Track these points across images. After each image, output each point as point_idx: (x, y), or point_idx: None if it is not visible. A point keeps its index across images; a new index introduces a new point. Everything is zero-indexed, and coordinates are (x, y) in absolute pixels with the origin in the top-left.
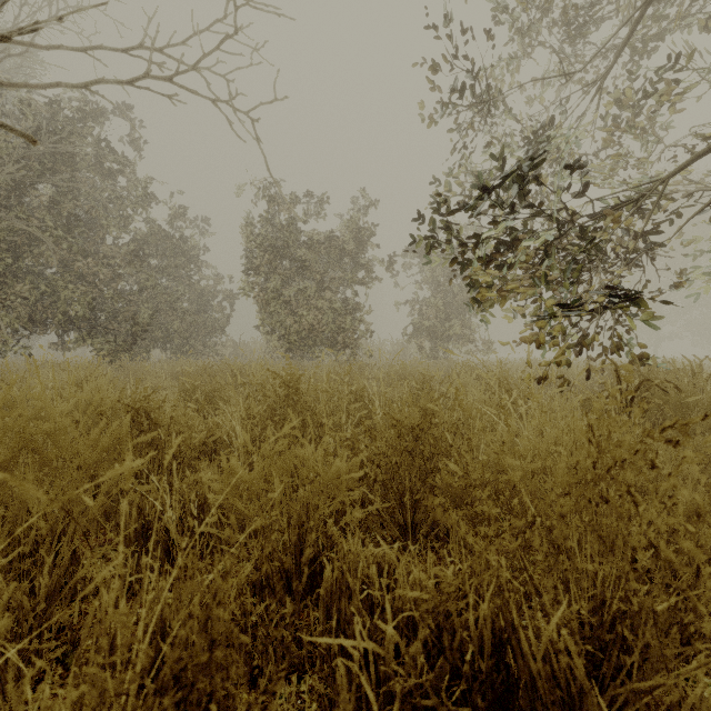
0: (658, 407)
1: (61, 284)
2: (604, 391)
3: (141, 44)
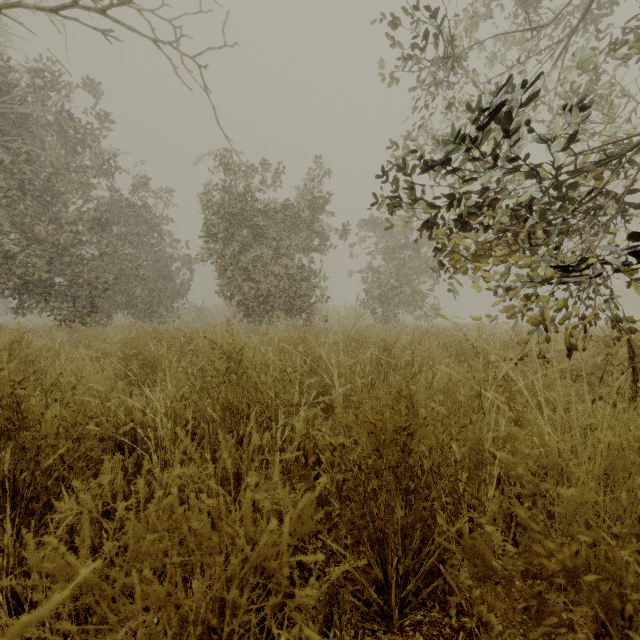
0: None
1: (15, 249)
2: (620, 365)
3: None
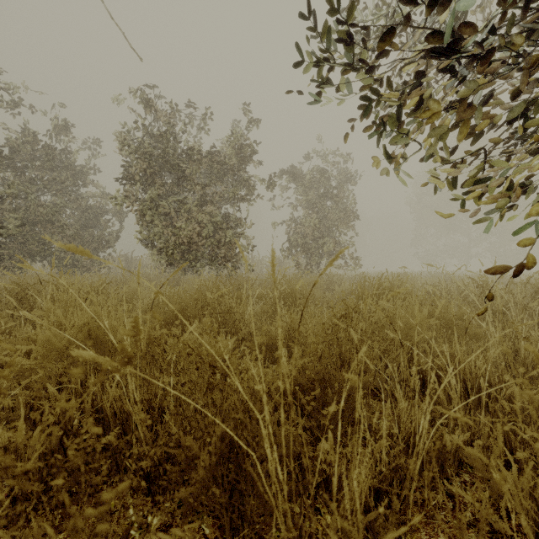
0: None
1: None
2: None
3: None
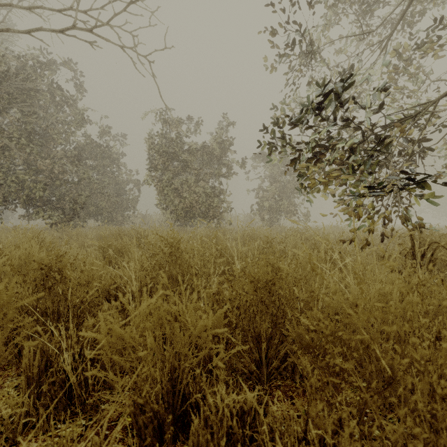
0: (443, 262)
1: (25, 176)
2: (404, 250)
3: (71, 7)
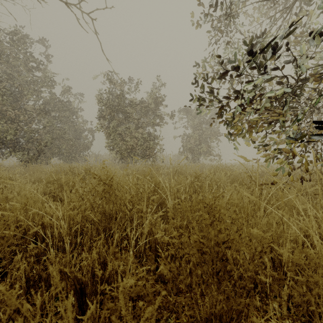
0: None
1: None
2: None
3: None
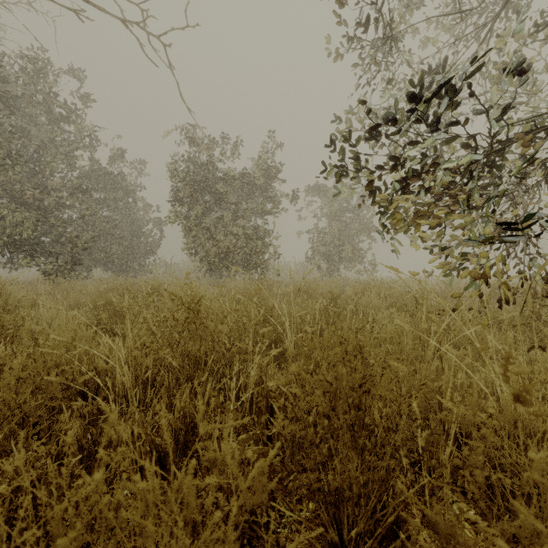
0: None
1: (5, 211)
2: None
3: None
